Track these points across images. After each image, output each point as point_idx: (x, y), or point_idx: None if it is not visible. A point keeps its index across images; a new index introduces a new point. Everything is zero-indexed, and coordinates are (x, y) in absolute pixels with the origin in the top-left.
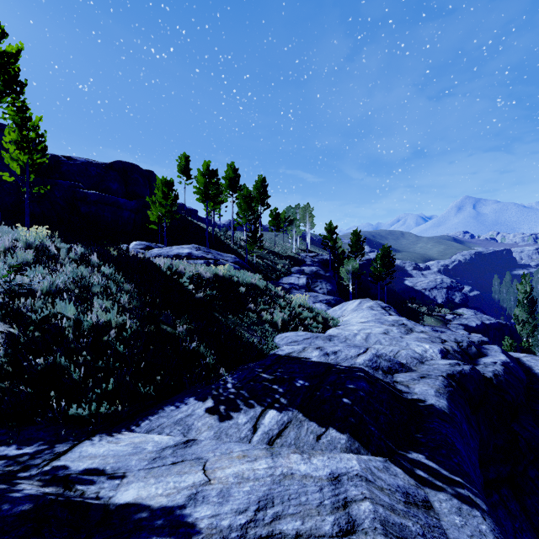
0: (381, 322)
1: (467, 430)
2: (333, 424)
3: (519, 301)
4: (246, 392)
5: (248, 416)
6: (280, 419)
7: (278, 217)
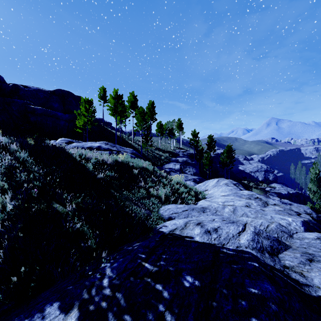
0: (239, 195)
1: None
2: None
3: (311, 179)
4: (123, 295)
5: None
6: None
7: (162, 127)
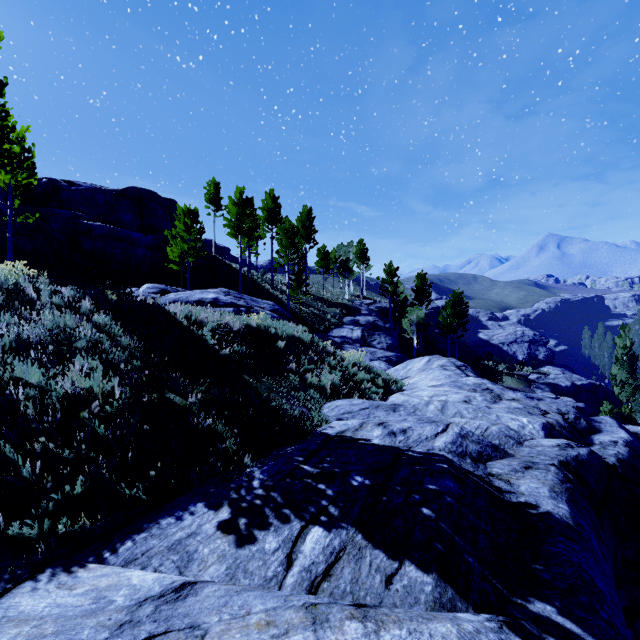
0: (459, 386)
1: (598, 548)
2: (410, 555)
3: (617, 358)
4: (279, 494)
5: (281, 537)
6: (328, 544)
7: (327, 257)
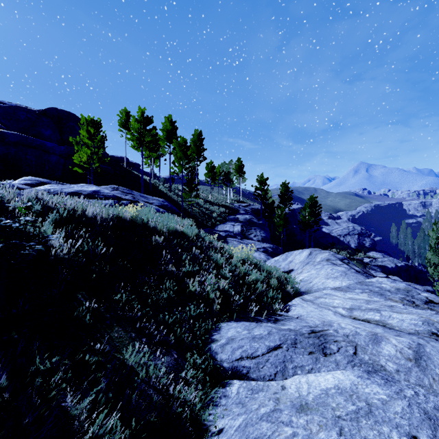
0: (378, 292)
1: None
2: None
3: (431, 246)
4: None
5: None
6: None
7: (213, 170)
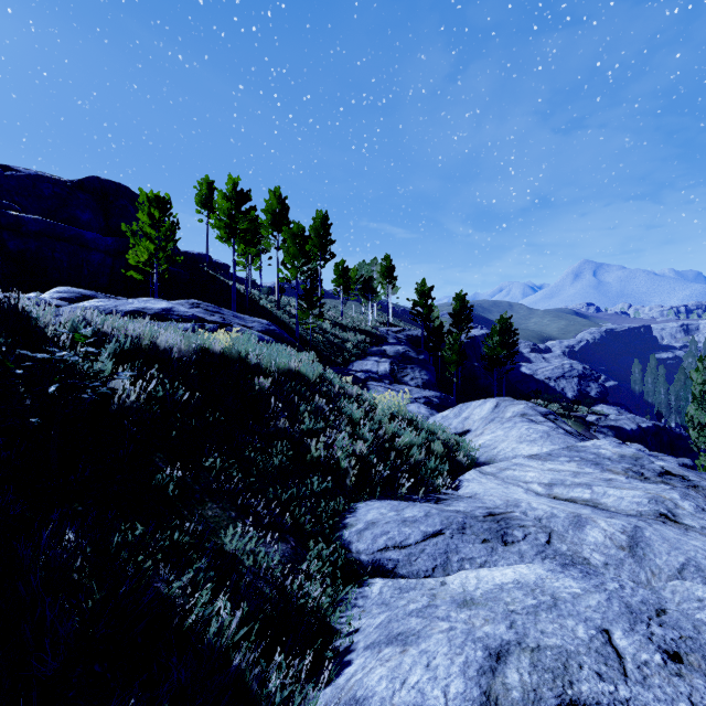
0: (593, 460)
1: None
2: None
3: (694, 396)
4: None
5: None
6: None
7: (346, 274)
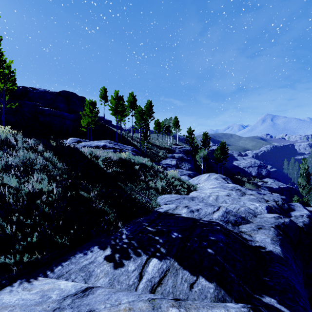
0: (224, 187)
1: (295, 269)
2: (202, 273)
3: (301, 174)
4: (135, 242)
5: (136, 264)
6: (160, 267)
7: (159, 125)
